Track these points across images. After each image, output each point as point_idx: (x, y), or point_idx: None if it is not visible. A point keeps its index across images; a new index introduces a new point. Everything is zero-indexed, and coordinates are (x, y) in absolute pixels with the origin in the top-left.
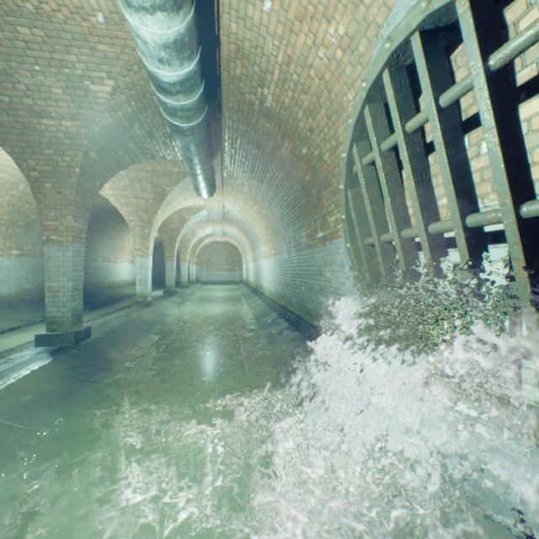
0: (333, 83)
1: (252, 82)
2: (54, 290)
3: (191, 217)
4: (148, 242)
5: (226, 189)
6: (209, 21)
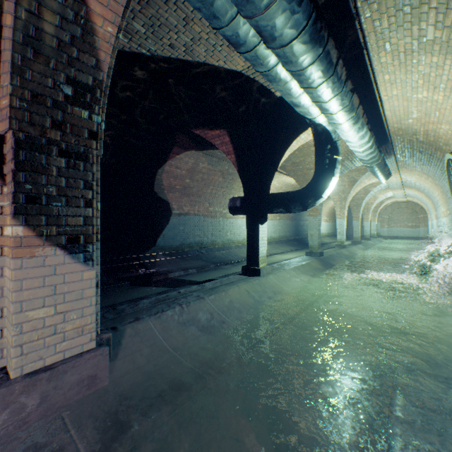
0: (451, 139)
1: (408, 135)
2: (311, 234)
3: (372, 189)
4: (343, 210)
5: (400, 170)
6: (382, 129)
